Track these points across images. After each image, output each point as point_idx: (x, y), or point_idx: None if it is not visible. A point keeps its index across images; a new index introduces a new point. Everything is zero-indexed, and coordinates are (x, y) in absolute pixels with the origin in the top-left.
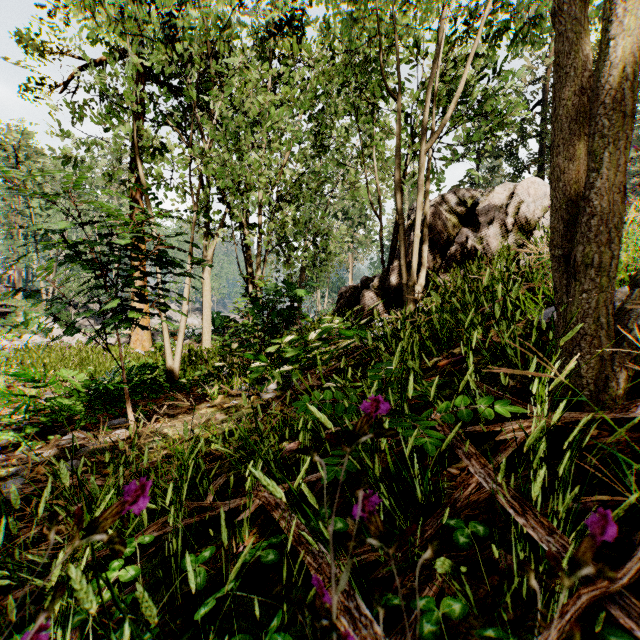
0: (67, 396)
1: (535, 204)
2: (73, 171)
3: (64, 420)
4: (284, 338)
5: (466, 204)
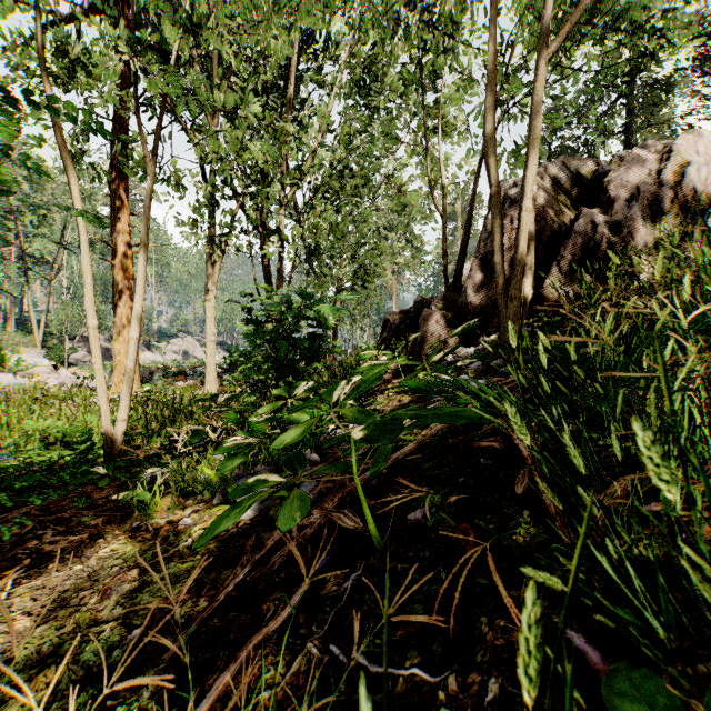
0: None
1: (705, 168)
2: None
3: None
4: (294, 387)
5: (580, 180)
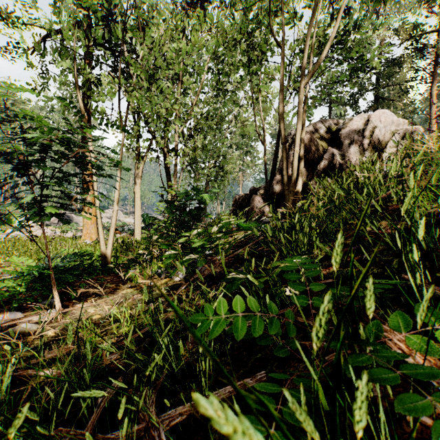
0: (20, 277)
1: (385, 129)
2: (46, 115)
3: (2, 301)
4: (192, 231)
5: (330, 130)
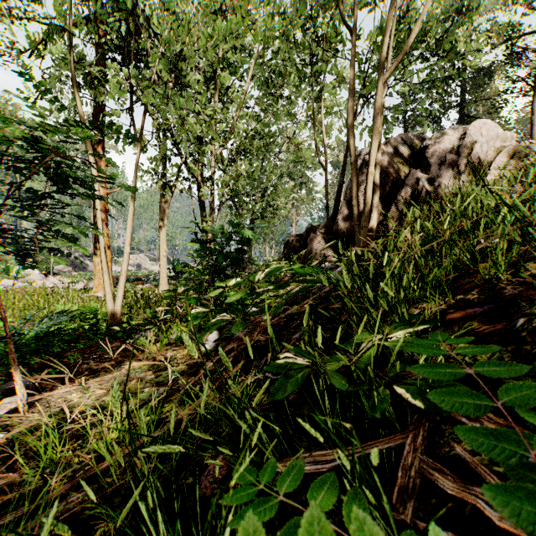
0: None
1: (487, 145)
2: (53, 138)
3: None
4: (229, 281)
5: (413, 149)
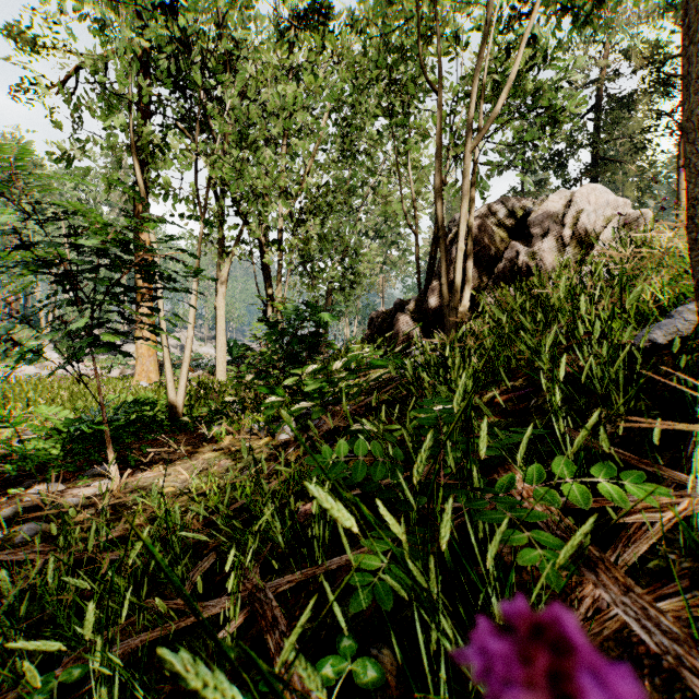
0: (49, 437)
1: (596, 214)
2: (75, 184)
3: (33, 468)
4: (305, 368)
5: (515, 215)
